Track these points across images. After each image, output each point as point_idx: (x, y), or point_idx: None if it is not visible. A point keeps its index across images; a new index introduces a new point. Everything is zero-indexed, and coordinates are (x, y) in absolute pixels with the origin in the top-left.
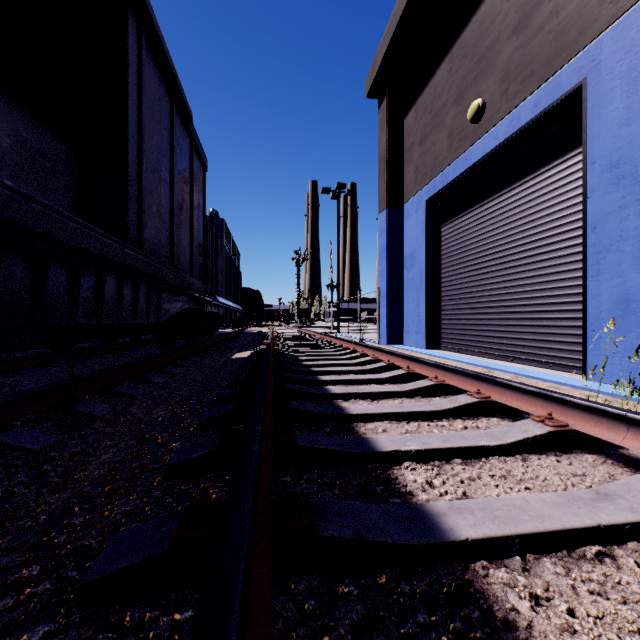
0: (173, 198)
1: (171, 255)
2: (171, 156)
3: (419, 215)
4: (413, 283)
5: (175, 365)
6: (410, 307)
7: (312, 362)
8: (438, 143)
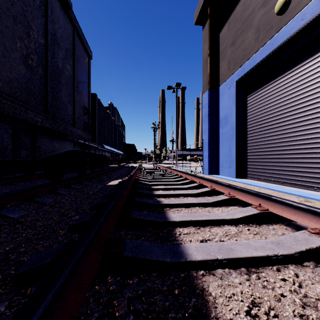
0: (47, 58)
1: (46, 105)
2: (46, 23)
3: (231, 91)
4: (226, 135)
5: (55, 193)
6: (224, 151)
7: (161, 192)
8: (246, 40)
